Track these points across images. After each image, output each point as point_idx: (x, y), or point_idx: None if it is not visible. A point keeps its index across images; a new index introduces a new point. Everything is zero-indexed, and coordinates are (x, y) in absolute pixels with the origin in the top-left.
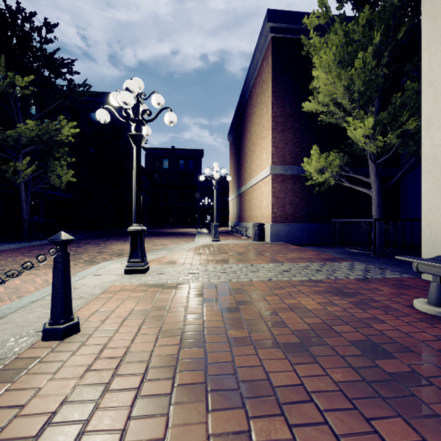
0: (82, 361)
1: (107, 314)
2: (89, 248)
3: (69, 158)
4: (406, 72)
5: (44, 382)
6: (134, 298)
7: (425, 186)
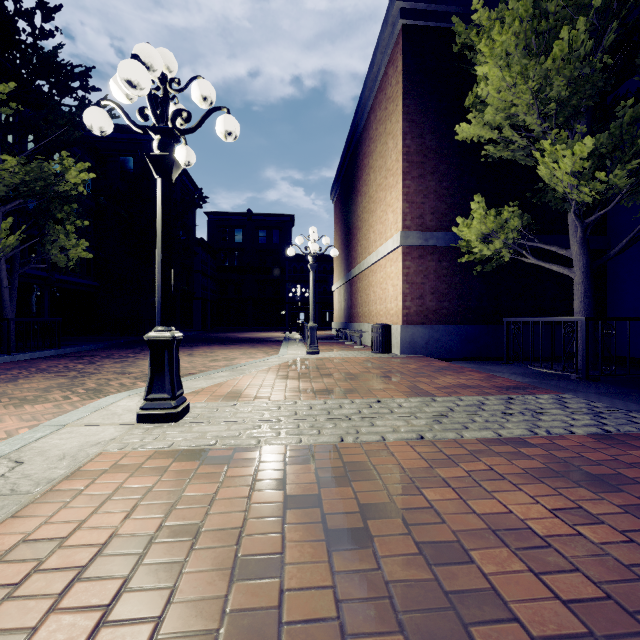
0: None
1: (43, 552)
2: (107, 365)
3: (79, 221)
4: (639, 67)
5: None
6: (132, 490)
7: None
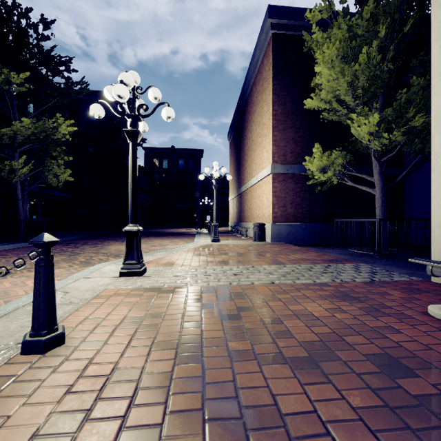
0: (63, 380)
1: (97, 322)
2: (86, 248)
3: (66, 157)
4: (412, 68)
5: (16, 407)
6: (127, 303)
7: (435, 184)
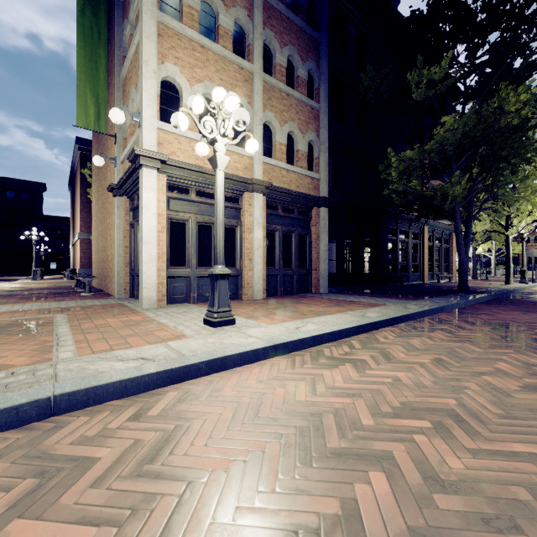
0: None
1: None
2: None
3: None
4: None
5: None
6: None
7: None
